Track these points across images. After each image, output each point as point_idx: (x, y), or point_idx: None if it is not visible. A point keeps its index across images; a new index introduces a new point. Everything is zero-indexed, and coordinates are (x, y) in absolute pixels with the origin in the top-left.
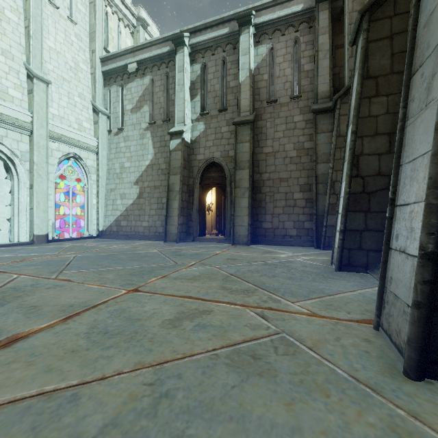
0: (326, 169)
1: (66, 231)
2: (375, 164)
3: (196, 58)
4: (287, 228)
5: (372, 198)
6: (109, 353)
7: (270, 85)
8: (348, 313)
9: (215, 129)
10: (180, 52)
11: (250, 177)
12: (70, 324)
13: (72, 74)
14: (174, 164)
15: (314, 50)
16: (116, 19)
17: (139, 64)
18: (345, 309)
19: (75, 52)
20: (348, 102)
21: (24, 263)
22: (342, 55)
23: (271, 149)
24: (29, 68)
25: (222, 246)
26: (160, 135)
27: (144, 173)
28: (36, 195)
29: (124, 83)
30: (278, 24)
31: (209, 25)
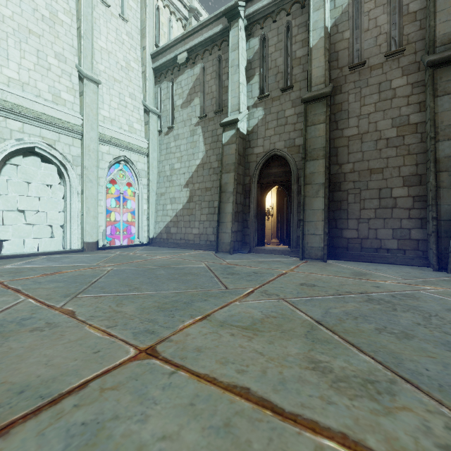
0: None
1: (117, 238)
2: None
3: (253, 31)
4: (381, 238)
5: None
6: None
7: (354, 45)
8: None
9: (277, 113)
10: (234, 27)
11: (326, 169)
12: None
13: (123, 74)
14: (227, 160)
15: None
16: (167, 13)
17: (190, 53)
18: None
19: (126, 51)
20: None
21: (51, 278)
22: None
23: (355, 130)
24: (80, 69)
25: (287, 260)
26: (212, 130)
27: (194, 174)
28: (86, 200)
29: (174, 77)
30: None
31: None
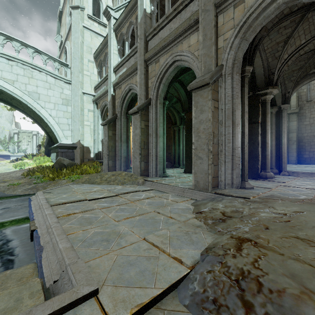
0: None
1: None
2: None
3: None
4: None
5: None
6: None
7: (308, 93)
8: None
9: None
10: None
11: (296, 136)
12: None
13: None
14: None
15: None
16: None
17: None
18: None
19: None
20: None
21: None
22: None
23: (308, 122)
24: None
25: None
26: None
27: None
28: None
29: None
30: None
31: None
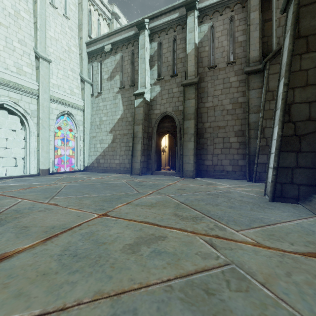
0: (257, 118)
1: (62, 166)
2: (305, 111)
3: (154, 38)
4: (224, 165)
5: (303, 140)
6: (74, 278)
7: (211, 55)
8: (292, 245)
9: (168, 90)
10: (142, 34)
11: (195, 126)
12: (48, 245)
13: (66, 55)
14: (138, 117)
15: (246, 25)
16: (96, 14)
17: (113, 45)
18: (288, 240)
19: (68, 39)
20: (276, 64)
21: (29, 190)
22: (270, 27)
23: (211, 104)
24: (36, 51)
25: (173, 178)
26: (127, 96)
27: (116, 124)
28: (41, 141)
29: (102, 59)
30: (217, 7)
31: (164, 12)
